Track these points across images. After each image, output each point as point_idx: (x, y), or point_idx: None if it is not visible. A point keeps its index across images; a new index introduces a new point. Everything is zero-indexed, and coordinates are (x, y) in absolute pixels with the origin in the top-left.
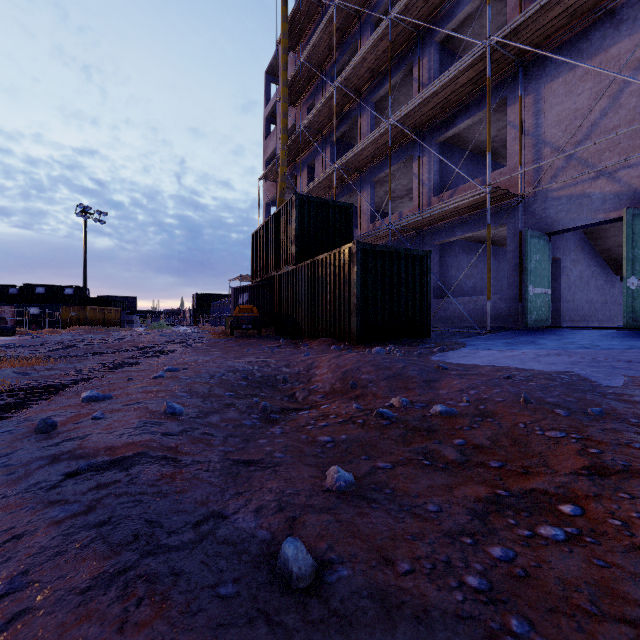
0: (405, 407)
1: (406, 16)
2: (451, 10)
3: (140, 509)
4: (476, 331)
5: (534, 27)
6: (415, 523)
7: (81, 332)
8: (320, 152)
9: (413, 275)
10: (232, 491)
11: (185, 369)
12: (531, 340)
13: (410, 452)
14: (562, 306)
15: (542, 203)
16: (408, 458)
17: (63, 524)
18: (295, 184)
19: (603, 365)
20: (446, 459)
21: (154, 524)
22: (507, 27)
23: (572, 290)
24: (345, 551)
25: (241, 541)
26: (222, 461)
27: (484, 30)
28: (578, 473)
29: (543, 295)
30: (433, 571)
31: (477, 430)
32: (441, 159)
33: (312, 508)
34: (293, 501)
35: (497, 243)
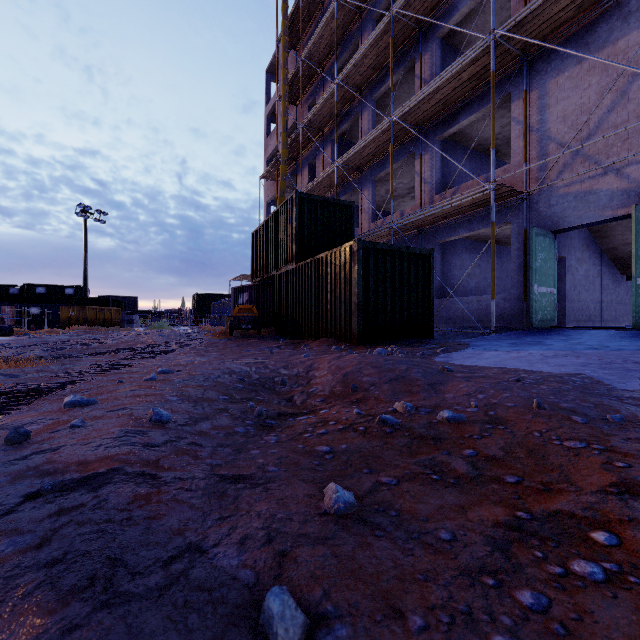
0: (409, 412)
1: (408, 11)
2: (454, 5)
3: (103, 542)
4: (480, 331)
5: (539, 20)
6: (426, 556)
7: (80, 332)
8: (321, 151)
9: (415, 274)
10: (215, 515)
11: (179, 371)
12: (537, 340)
13: (416, 464)
14: (567, 306)
15: (547, 200)
16: (414, 472)
17: (8, 563)
18: (296, 183)
19: (615, 367)
20: (456, 473)
21: (116, 562)
22: (512, 20)
23: (577, 289)
24: (344, 599)
25: (219, 585)
26: (207, 477)
27: (487, 25)
28: (606, 491)
29: (548, 294)
30: (452, 627)
31: (488, 439)
32: (443, 157)
33: (306, 538)
34: (284, 529)
35: (500, 242)
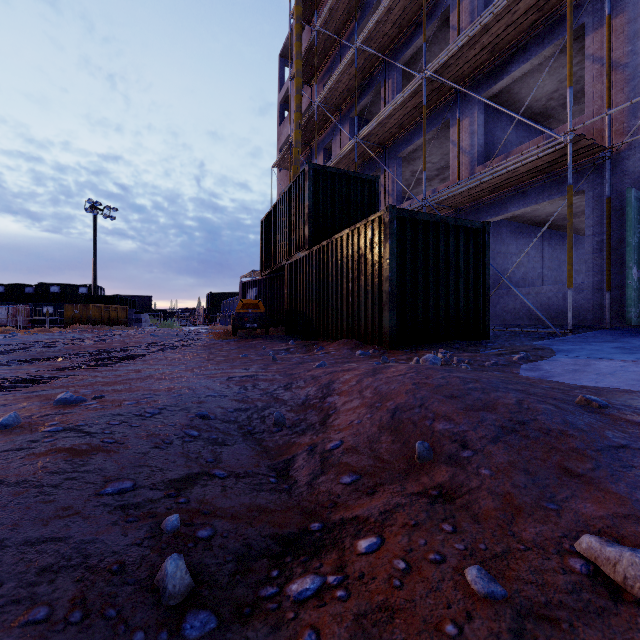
0: None
1: None
2: None
3: None
4: (550, 331)
5: None
6: None
7: (78, 331)
8: (338, 131)
9: (465, 255)
10: None
11: (98, 397)
12: None
13: None
14: None
15: None
16: None
17: None
18: None
19: None
20: None
21: None
22: None
23: None
24: None
25: None
26: None
27: None
28: None
29: None
30: None
31: None
32: (485, 122)
33: None
34: None
35: (552, 225)
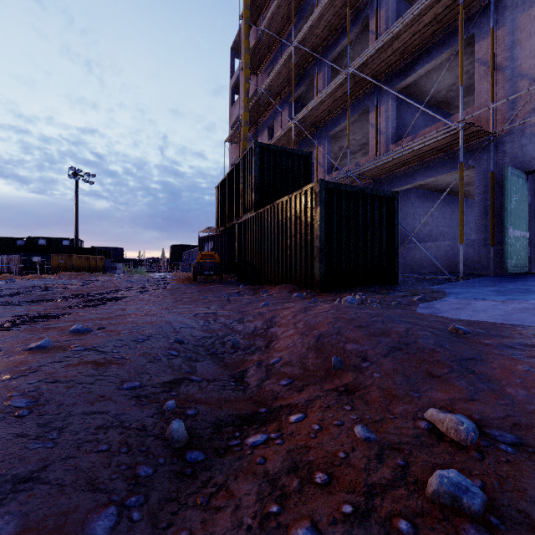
0: (475, 445)
1: None
2: None
3: None
4: (446, 277)
5: None
6: None
7: (64, 277)
8: (279, 113)
9: (379, 217)
10: None
11: (101, 328)
12: (523, 288)
13: None
14: (533, 251)
15: (518, 140)
16: None
17: None
18: None
19: None
20: None
21: None
22: None
23: None
24: None
25: None
26: None
27: None
28: None
29: (522, 238)
30: None
31: None
32: (398, 109)
33: None
34: None
35: (452, 191)
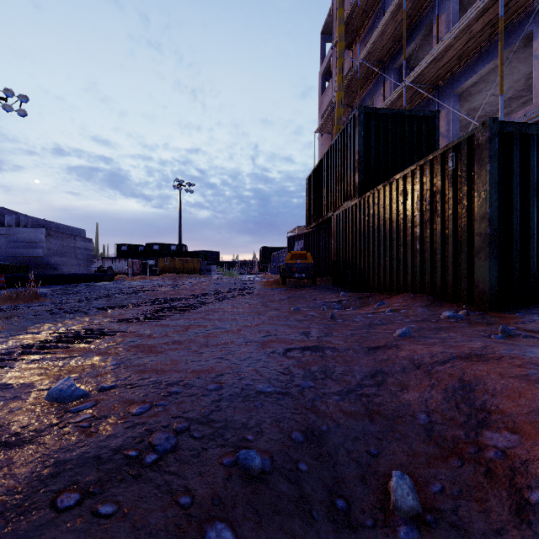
0: None
1: None
2: None
3: None
4: None
5: None
6: None
7: (165, 279)
8: (380, 85)
9: None
10: None
11: (106, 389)
12: None
13: None
14: None
15: None
16: None
17: None
18: None
19: None
20: None
21: None
22: None
23: None
24: None
25: None
26: None
27: None
28: None
29: None
30: None
31: None
32: None
33: None
34: None
35: None
